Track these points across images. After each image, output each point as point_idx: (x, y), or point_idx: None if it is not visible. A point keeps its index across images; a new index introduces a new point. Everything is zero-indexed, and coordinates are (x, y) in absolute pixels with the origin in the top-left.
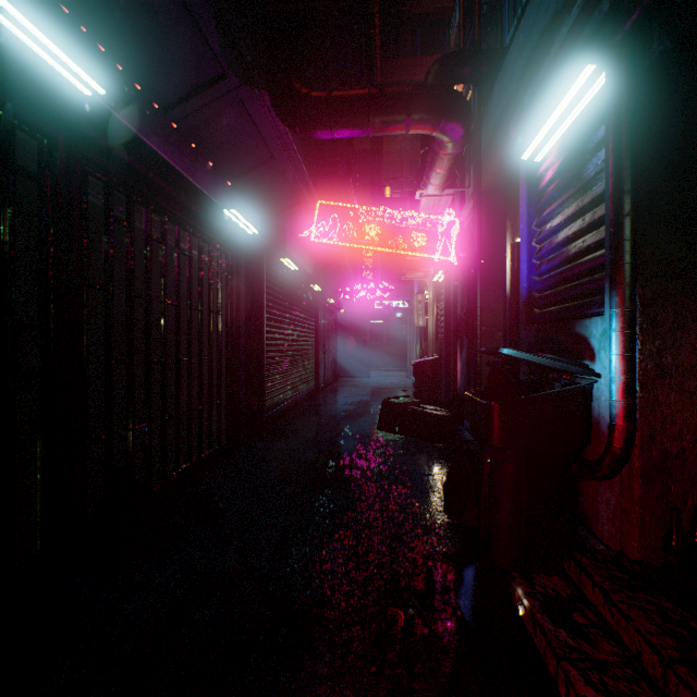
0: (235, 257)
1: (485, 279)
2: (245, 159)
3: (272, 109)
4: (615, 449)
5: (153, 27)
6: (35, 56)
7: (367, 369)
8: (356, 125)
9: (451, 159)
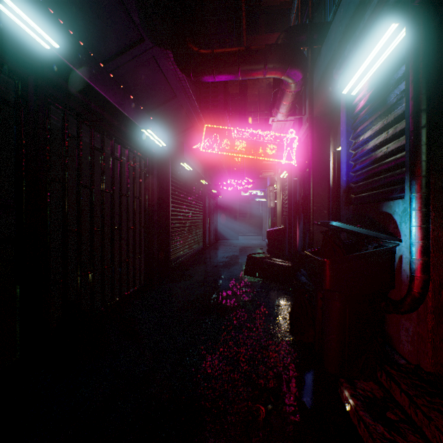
0: (151, 162)
1: (315, 175)
2: (157, 97)
3: (175, 63)
4: (415, 293)
5: (93, 6)
6: (10, 20)
7: (237, 235)
8: (230, 72)
9: (293, 95)
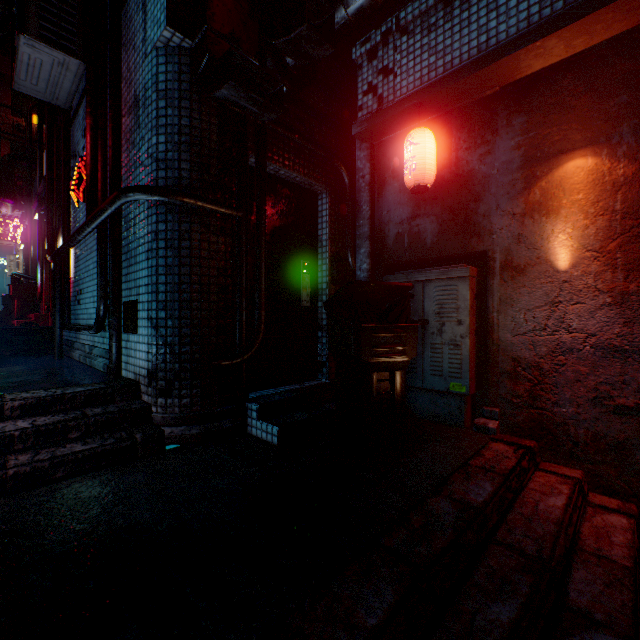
0: None
1: (36, 254)
2: None
3: None
4: (40, 292)
5: None
6: None
7: None
8: None
9: (11, 207)
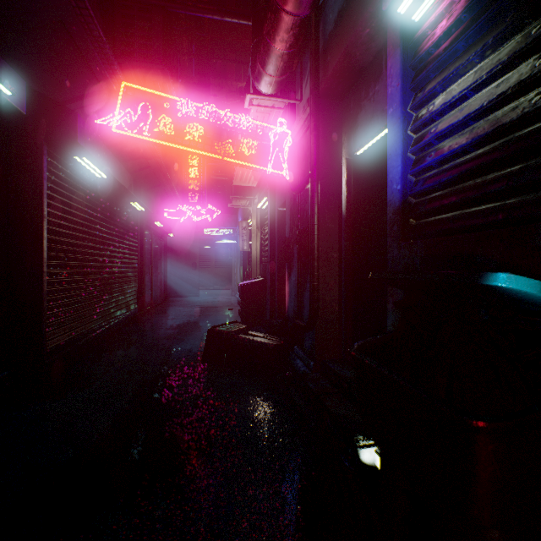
0: None
1: (321, 195)
2: None
3: None
4: None
5: None
6: None
7: (197, 289)
8: None
9: (295, 27)
